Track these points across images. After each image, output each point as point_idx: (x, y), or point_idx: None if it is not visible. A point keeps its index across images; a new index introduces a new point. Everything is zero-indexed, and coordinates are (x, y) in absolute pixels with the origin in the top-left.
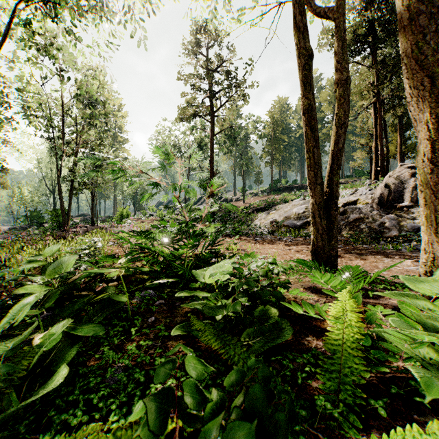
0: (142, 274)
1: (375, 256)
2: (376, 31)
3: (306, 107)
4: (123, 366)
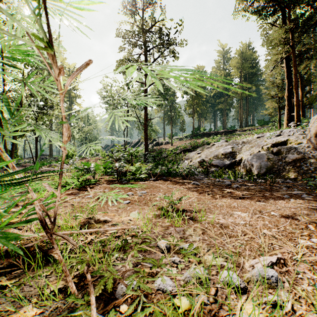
0: None
1: None
2: None
3: None
4: None
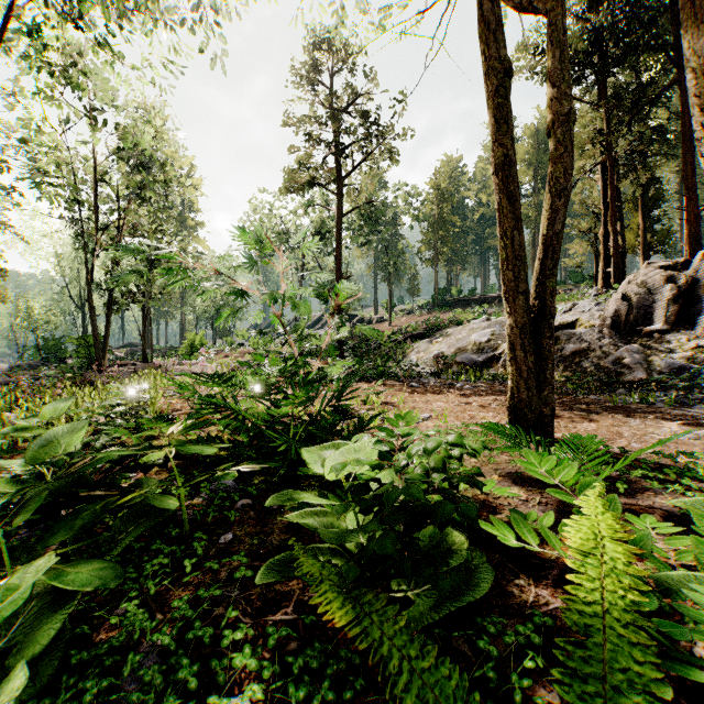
0: None
1: (614, 414)
2: (607, 47)
3: (500, 160)
4: (159, 647)
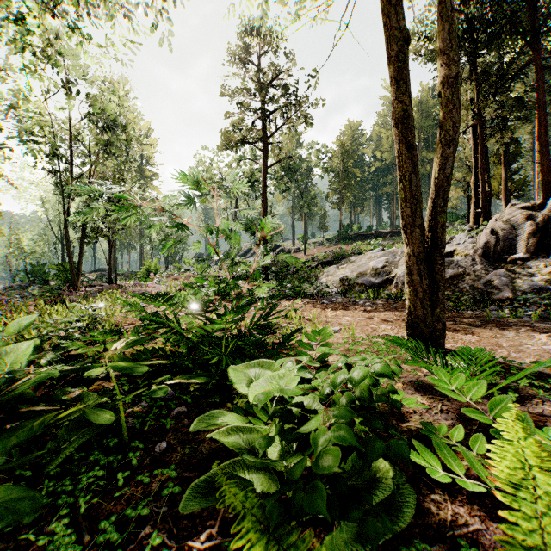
0: (159, 359)
1: (491, 327)
2: (477, 33)
3: (399, 114)
4: None
